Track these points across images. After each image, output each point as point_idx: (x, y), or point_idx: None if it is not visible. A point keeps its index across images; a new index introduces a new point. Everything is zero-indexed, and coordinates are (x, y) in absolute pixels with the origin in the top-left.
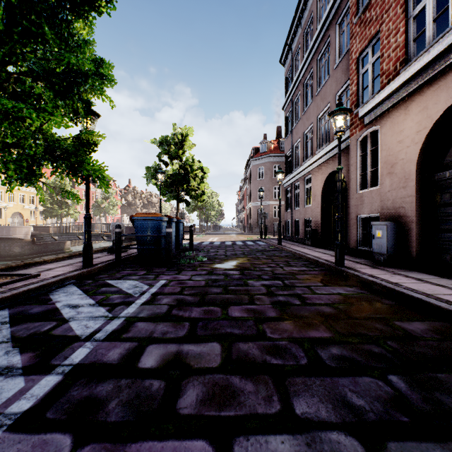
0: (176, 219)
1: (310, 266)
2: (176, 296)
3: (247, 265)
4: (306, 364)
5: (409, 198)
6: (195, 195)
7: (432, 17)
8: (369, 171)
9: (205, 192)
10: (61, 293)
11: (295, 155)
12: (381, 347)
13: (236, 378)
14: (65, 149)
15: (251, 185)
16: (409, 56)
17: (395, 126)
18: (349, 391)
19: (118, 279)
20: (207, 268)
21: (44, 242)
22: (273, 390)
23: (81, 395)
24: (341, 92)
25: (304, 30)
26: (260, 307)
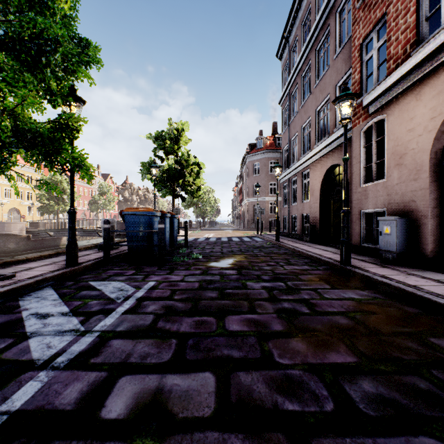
0: (171, 214)
1: (312, 265)
2: (164, 302)
3: (245, 263)
4: (333, 412)
5: (422, 191)
6: (191, 191)
7: None
8: (374, 164)
9: (200, 187)
10: (33, 298)
11: (292, 150)
12: (427, 380)
13: (238, 440)
14: (37, 132)
15: (247, 181)
16: (420, 37)
17: (405, 114)
18: None
19: (102, 280)
20: (201, 267)
21: (39, 238)
22: None
23: None
24: (342, 83)
25: (301, 22)
26: (262, 317)
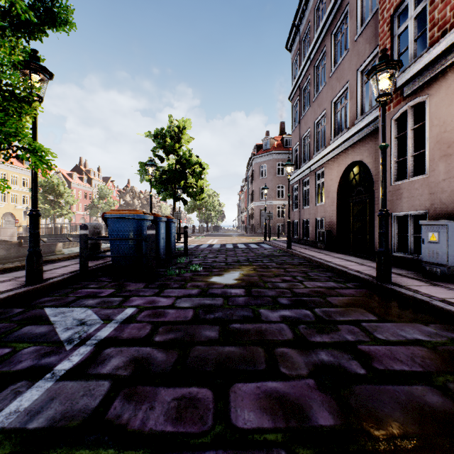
0: (167, 218)
1: (338, 280)
2: (137, 349)
3: (254, 278)
4: None
5: None
6: (193, 193)
7: None
8: (410, 157)
9: (203, 190)
10: None
11: (304, 148)
12: None
13: None
14: None
15: (253, 184)
16: None
17: None
18: None
19: (65, 305)
20: (200, 284)
21: None
22: None
23: None
24: (364, 67)
25: (314, 6)
26: (292, 388)
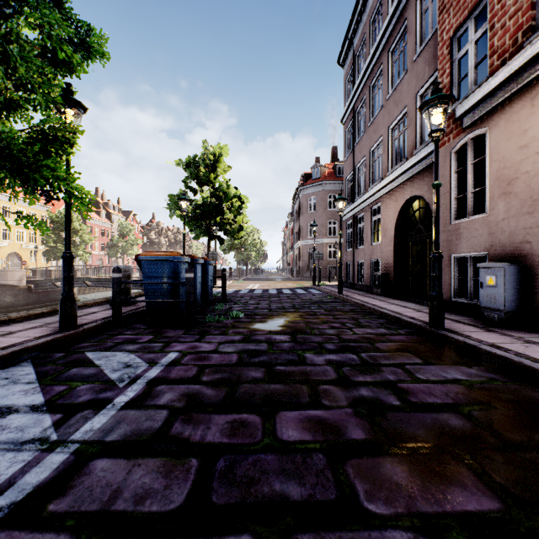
0: (204, 260)
1: (390, 327)
2: (187, 386)
3: (300, 324)
4: None
5: None
6: (231, 231)
7: None
8: (470, 193)
9: (243, 227)
10: None
11: (358, 179)
12: None
13: None
14: (2, 140)
15: (300, 219)
16: (538, 20)
17: (515, 125)
18: None
19: (106, 350)
20: (243, 330)
21: (43, 290)
22: None
23: None
24: (424, 91)
25: (370, 17)
26: (332, 414)
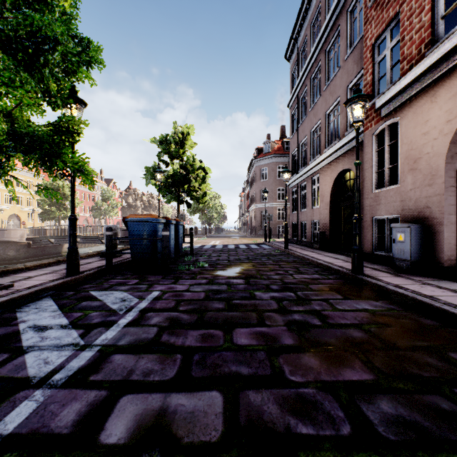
0: (175, 221)
1: (323, 273)
2: (169, 313)
3: (252, 272)
4: (350, 436)
5: (437, 196)
6: (197, 197)
7: None
8: (387, 168)
9: (206, 193)
10: (31, 309)
11: (301, 154)
12: (450, 400)
13: None
14: (35, 135)
15: (254, 186)
16: (436, 36)
17: (419, 117)
18: None
19: (104, 290)
20: (208, 276)
21: (40, 245)
22: None
23: None
24: (353, 85)
25: (311, 22)
26: (272, 330)
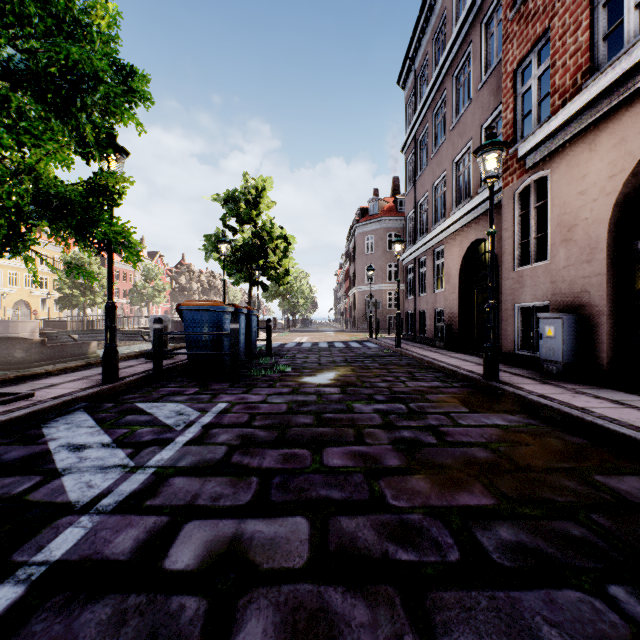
0: (247, 309)
1: (446, 380)
2: (240, 429)
3: (351, 378)
4: (458, 562)
5: (597, 277)
6: (276, 276)
7: (634, 1)
8: (533, 239)
9: (289, 271)
10: (61, 424)
11: (420, 218)
12: (583, 526)
13: (337, 593)
14: (66, 199)
15: (355, 261)
16: (596, 63)
17: (575, 170)
18: (544, 623)
19: (154, 401)
20: (291, 384)
21: (58, 343)
22: (405, 621)
23: (49, 632)
24: (489, 124)
25: (433, 36)
26: (373, 449)
